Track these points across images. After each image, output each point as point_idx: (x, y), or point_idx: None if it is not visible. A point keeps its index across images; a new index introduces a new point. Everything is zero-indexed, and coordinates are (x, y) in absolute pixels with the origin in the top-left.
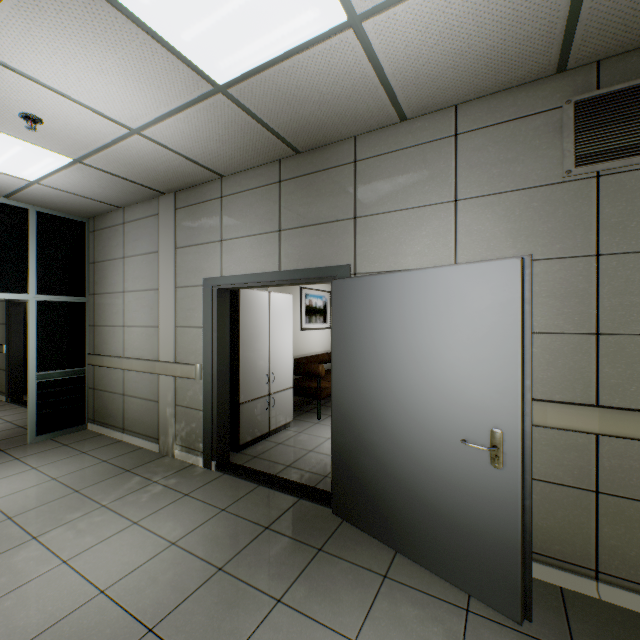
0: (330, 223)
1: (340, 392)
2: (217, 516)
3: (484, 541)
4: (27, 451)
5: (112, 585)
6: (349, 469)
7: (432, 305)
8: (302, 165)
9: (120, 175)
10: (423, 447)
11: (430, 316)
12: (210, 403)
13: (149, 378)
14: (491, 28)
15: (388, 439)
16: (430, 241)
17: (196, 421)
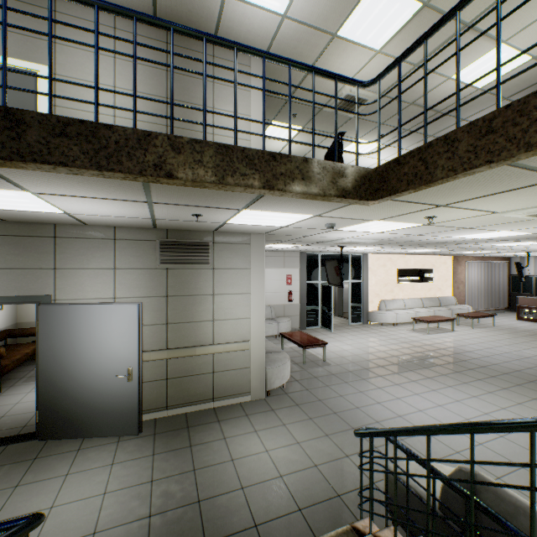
0: (36, 269)
1: (46, 369)
2: None
3: (126, 411)
4: None
5: None
6: (53, 410)
7: (103, 320)
8: (10, 228)
9: None
10: (99, 384)
11: (103, 325)
12: None
13: None
14: (127, 222)
15: (80, 386)
16: (102, 286)
17: None
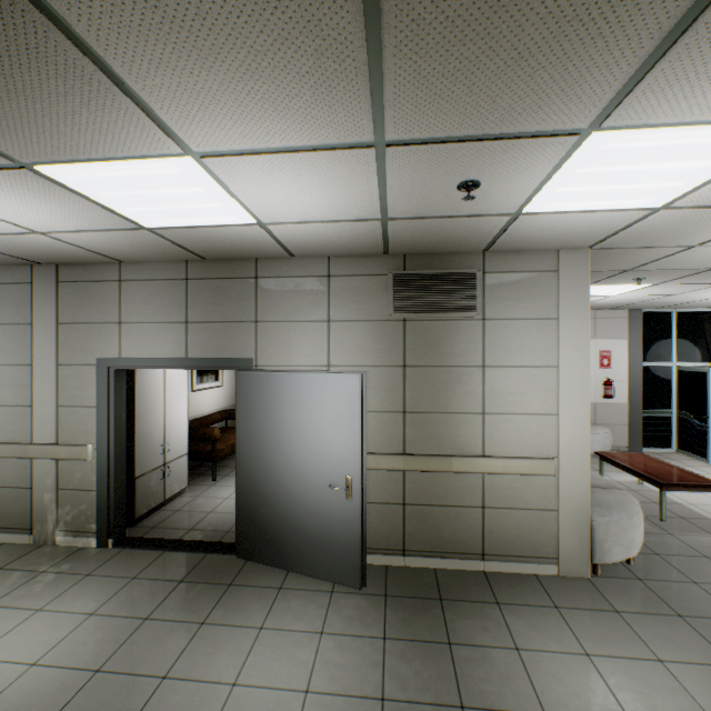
0: (235, 323)
1: (245, 460)
2: (130, 584)
3: (342, 546)
4: None
5: (42, 657)
6: (252, 519)
7: (312, 397)
8: (209, 270)
9: None
10: (307, 494)
11: (311, 405)
12: (106, 482)
13: (16, 463)
14: (344, 238)
15: (283, 492)
16: (312, 347)
17: (87, 502)
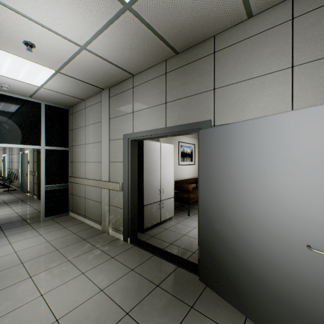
0: (197, 94)
1: (204, 202)
2: (128, 274)
3: None
4: (39, 225)
5: (63, 316)
6: (210, 253)
7: (277, 141)
8: (179, 61)
9: (80, 79)
10: (269, 246)
11: (275, 150)
12: (127, 205)
13: (97, 189)
14: None
15: (240, 237)
16: (270, 98)
17: (120, 214)
